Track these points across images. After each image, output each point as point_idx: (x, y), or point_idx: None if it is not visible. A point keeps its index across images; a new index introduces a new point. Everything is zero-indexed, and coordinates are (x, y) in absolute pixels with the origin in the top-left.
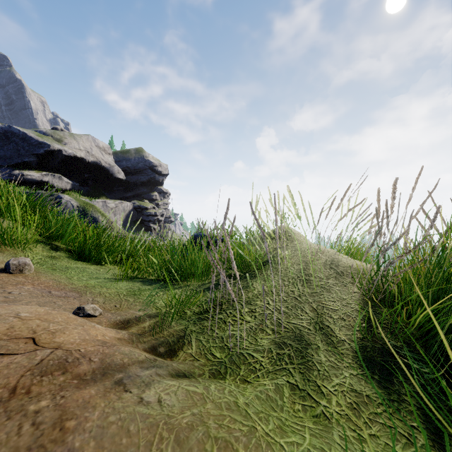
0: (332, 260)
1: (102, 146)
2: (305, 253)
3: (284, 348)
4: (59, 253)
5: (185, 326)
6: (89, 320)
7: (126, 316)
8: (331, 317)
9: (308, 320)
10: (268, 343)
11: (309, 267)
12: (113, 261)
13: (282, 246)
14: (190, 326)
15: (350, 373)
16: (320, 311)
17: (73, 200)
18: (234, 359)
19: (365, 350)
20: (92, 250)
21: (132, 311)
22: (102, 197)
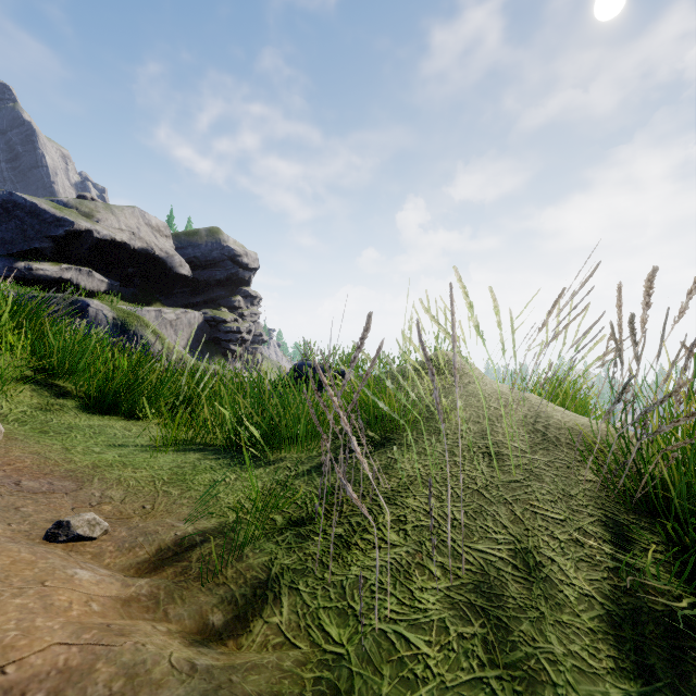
0: (536, 415)
1: (156, 224)
2: (486, 402)
3: (473, 620)
4: (63, 399)
5: (270, 556)
6: (77, 551)
7: (155, 534)
8: (554, 537)
9: (511, 543)
10: (437, 604)
11: (497, 428)
12: (157, 412)
13: (444, 387)
14: (280, 556)
15: (623, 689)
16: (530, 522)
17: (107, 309)
18: (369, 650)
19: (637, 620)
20: (120, 394)
21: (171, 520)
22: (155, 303)
